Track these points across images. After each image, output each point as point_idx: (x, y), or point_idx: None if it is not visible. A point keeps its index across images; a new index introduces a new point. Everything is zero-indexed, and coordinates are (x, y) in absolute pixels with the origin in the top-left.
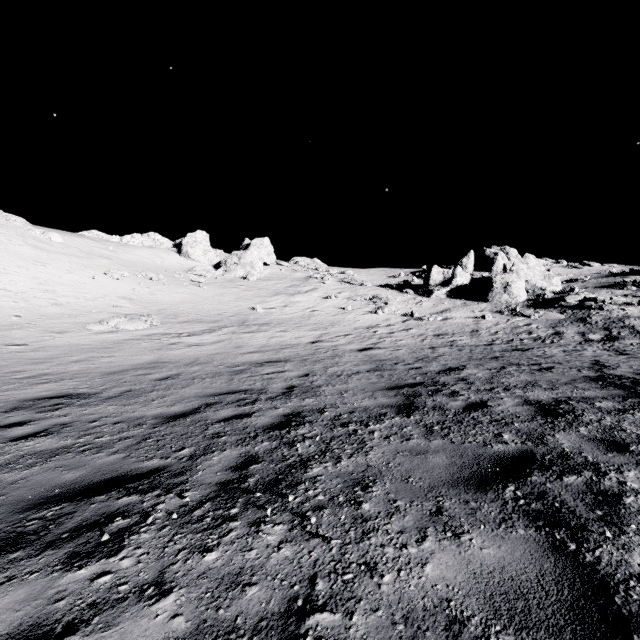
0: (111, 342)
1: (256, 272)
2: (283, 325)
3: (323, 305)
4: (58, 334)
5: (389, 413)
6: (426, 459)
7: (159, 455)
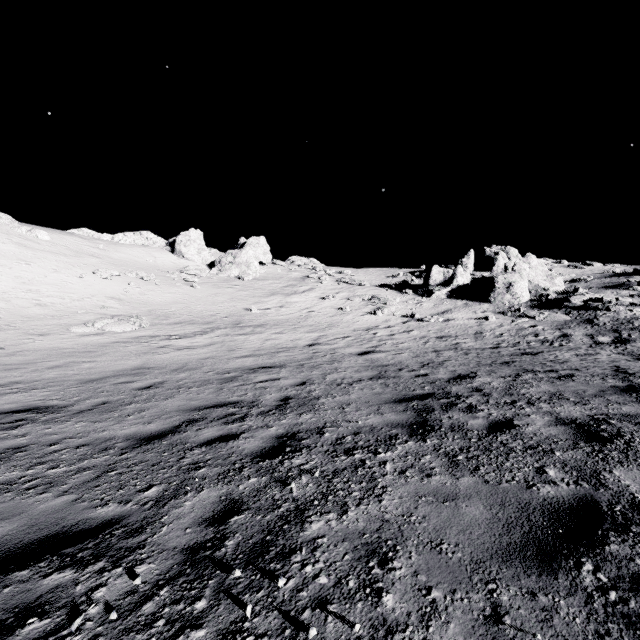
0: (95, 345)
1: (251, 271)
2: (279, 326)
3: (320, 306)
4: (39, 337)
5: (400, 435)
6: (458, 509)
7: (118, 497)
